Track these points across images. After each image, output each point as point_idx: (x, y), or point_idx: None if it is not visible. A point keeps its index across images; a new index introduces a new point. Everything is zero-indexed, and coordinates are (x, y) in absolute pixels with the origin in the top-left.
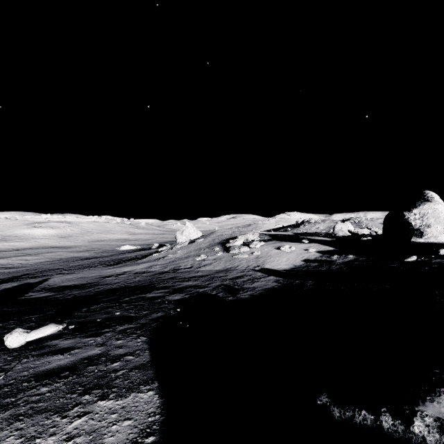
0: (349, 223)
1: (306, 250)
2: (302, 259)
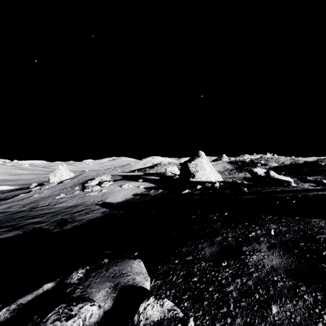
0: (175, 166)
1: (138, 187)
2: (132, 194)
